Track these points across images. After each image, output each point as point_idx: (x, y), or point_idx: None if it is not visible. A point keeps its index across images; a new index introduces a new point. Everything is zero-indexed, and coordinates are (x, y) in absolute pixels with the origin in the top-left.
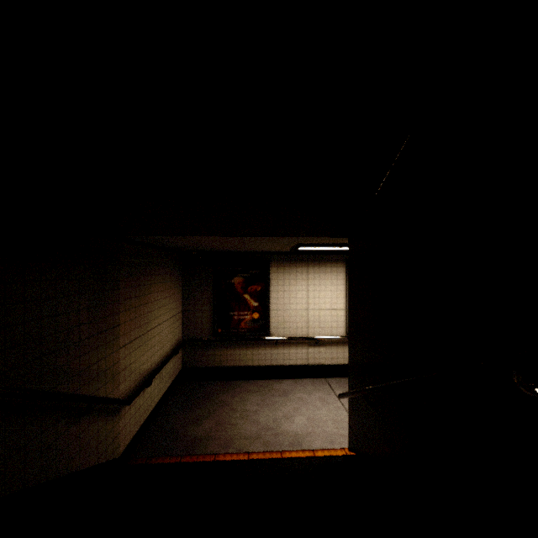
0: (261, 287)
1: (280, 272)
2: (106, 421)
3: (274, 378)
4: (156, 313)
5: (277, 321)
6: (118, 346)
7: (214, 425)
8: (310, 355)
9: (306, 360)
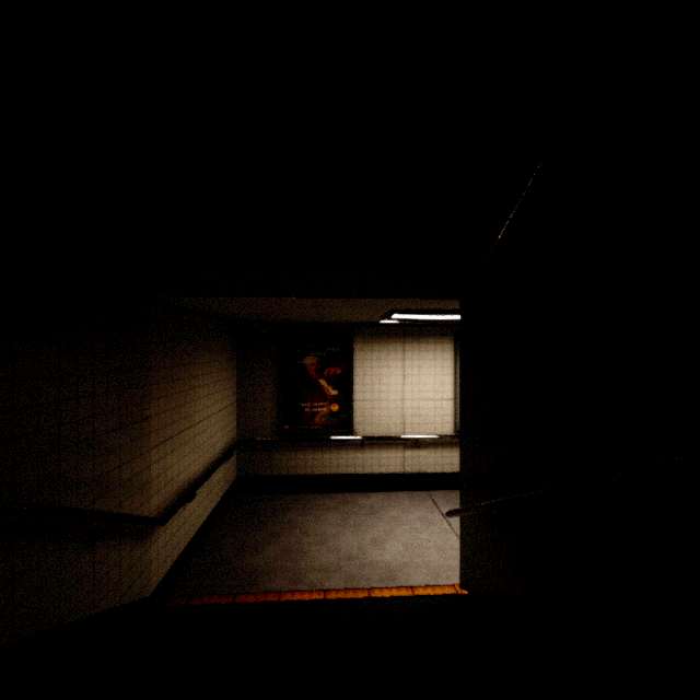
0: (342, 369)
1: (367, 350)
2: (131, 547)
3: (359, 491)
4: (202, 404)
5: (363, 415)
6: (149, 446)
7: (279, 553)
8: (407, 460)
9: (401, 466)
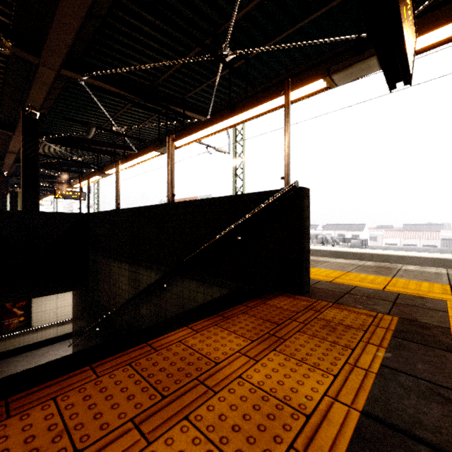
0: (26, 302)
1: None
2: None
3: (35, 349)
4: None
5: (37, 318)
6: None
7: None
8: (59, 330)
9: (56, 334)
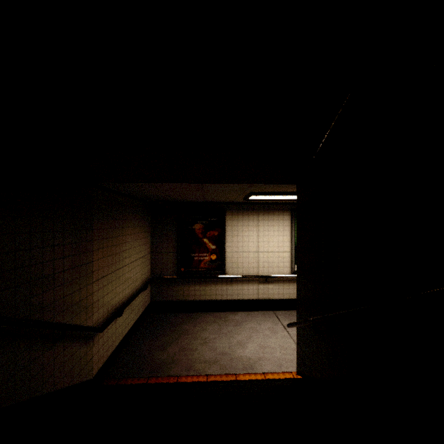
0: (218, 232)
1: (234, 220)
2: (80, 346)
3: (229, 311)
4: (127, 253)
5: (232, 262)
6: (92, 280)
7: (177, 351)
8: (260, 291)
9: (257, 295)
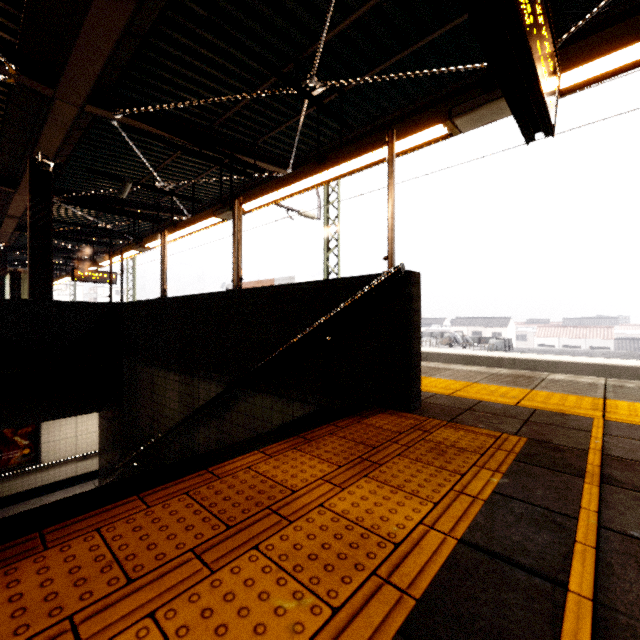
0: (33, 428)
1: None
2: None
3: (45, 494)
4: None
5: (48, 451)
6: None
7: None
8: (79, 468)
9: (75, 472)
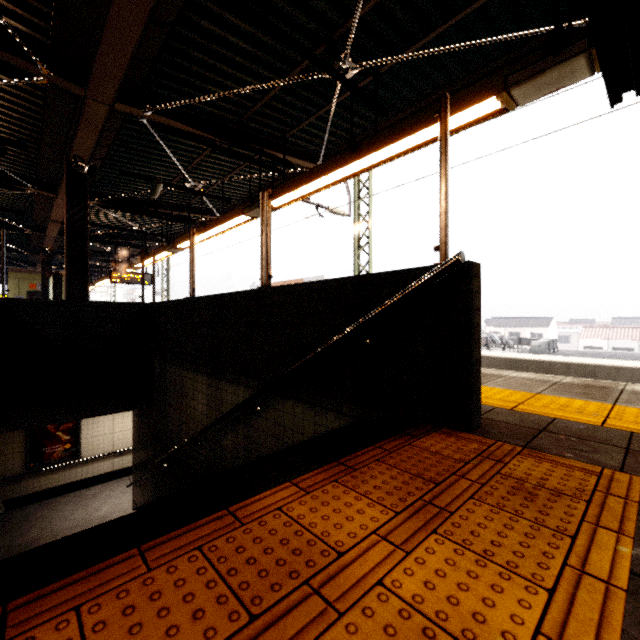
0: (73, 424)
1: None
2: None
3: (85, 488)
4: None
5: (88, 446)
6: None
7: (40, 532)
8: (116, 463)
9: (112, 468)
